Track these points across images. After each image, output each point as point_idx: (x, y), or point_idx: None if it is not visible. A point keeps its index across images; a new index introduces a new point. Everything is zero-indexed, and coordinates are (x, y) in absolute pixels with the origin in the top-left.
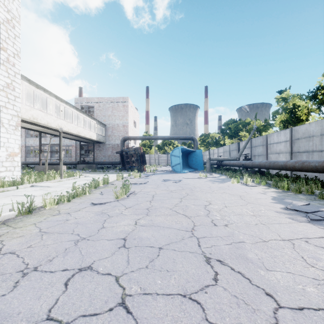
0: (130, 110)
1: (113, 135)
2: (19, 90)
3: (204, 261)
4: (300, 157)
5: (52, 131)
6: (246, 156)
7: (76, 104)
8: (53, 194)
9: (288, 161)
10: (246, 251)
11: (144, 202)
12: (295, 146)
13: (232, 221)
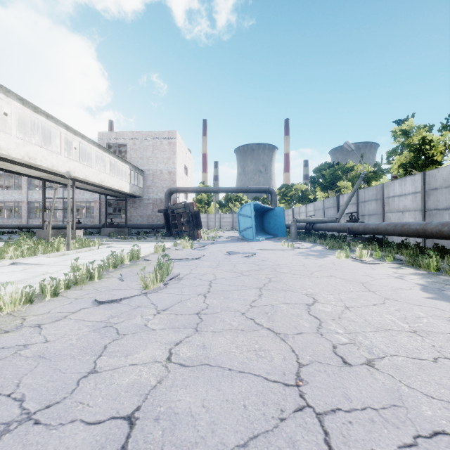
0: (179, 150)
1: (154, 186)
2: None
3: None
4: (440, 217)
5: (62, 179)
6: (352, 215)
7: (100, 140)
8: (39, 279)
9: (428, 223)
10: None
11: (193, 296)
12: (430, 200)
13: (377, 350)
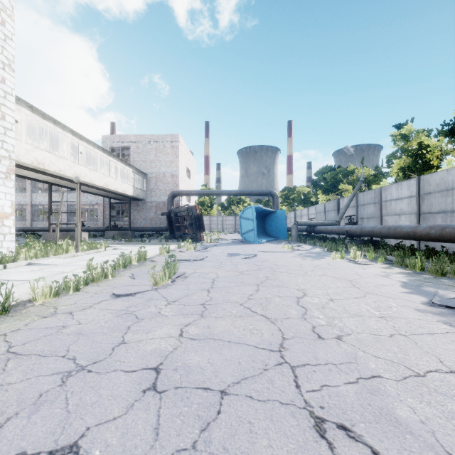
0: (182, 153)
1: (157, 189)
2: (12, 119)
3: (312, 430)
4: (433, 220)
5: (67, 182)
6: (350, 218)
7: (104, 144)
8: (58, 277)
9: (418, 226)
10: (392, 402)
11: (198, 291)
12: (424, 204)
13: (347, 329)
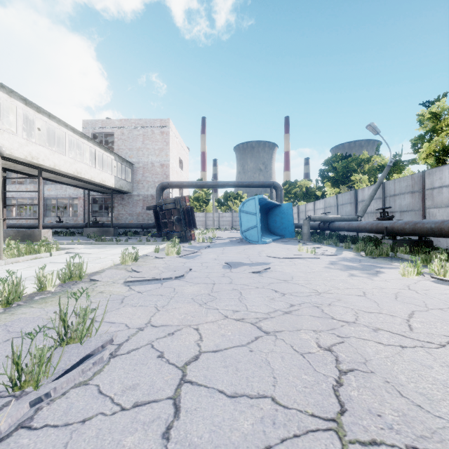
0: (173, 141)
1: (145, 180)
2: None
3: None
4: None
5: (25, 167)
6: (384, 211)
7: (84, 129)
8: None
9: None
10: None
11: None
12: None
13: None
